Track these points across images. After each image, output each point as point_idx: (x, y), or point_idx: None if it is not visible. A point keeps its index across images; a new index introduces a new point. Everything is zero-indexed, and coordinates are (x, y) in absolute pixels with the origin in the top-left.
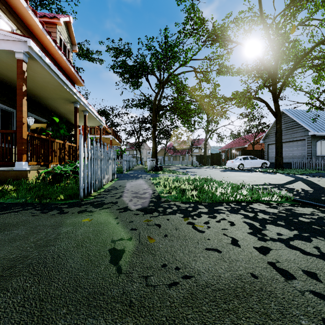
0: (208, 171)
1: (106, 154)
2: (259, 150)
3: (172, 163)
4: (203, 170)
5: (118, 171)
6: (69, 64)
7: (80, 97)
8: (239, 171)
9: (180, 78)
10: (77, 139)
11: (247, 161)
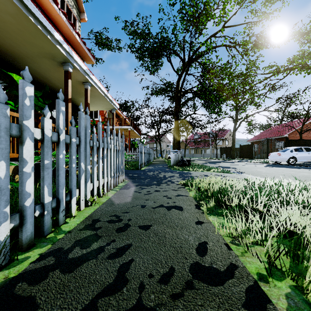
0: (251, 166)
1: (87, 134)
2: (309, 140)
3: (193, 156)
4: (241, 165)
5: (132, 166)
6: (72, 29)
7: (72, 53)
8: (297, 167)
9: (214, 42)
10: (69, 120)
11: (301, 154)
